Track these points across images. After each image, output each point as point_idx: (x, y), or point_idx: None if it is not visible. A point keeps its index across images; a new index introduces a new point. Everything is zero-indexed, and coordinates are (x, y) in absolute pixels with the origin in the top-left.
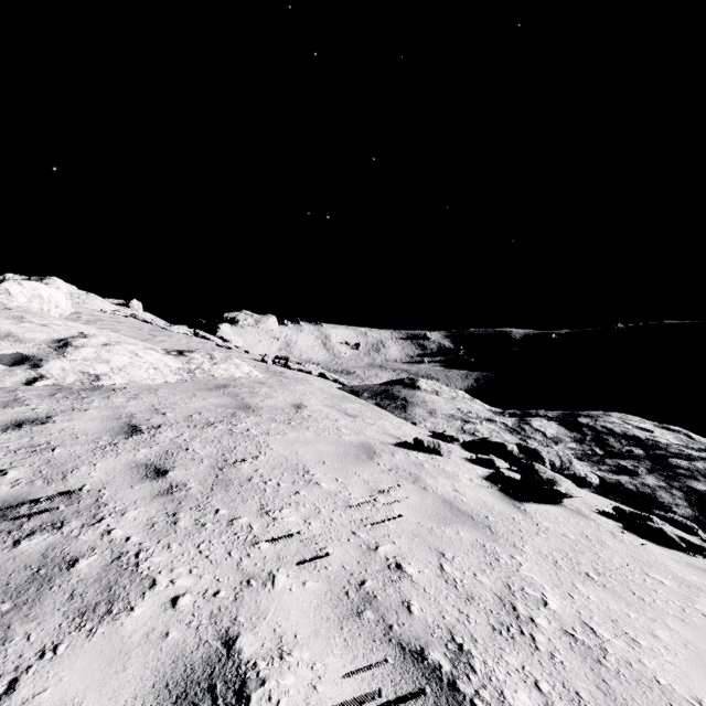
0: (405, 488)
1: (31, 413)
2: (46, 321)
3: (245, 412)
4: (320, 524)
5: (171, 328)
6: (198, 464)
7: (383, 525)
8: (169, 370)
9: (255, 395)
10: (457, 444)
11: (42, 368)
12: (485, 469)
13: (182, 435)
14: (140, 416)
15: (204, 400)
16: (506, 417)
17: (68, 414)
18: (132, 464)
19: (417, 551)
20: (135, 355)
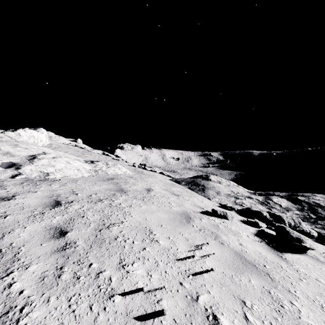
0: (210, 243)
1: (5, 193)
2: (28, 146)
3: (120, 193)
4: (158, 276)
5: (92, 150)
6: (86, 227)
7: (200, 275)
8: (85, 170)
9: (127, 183)
10: (233, 210)
11: (21, 169)
12: (253, 228)
13: (83, 207)
14: (63, 195)
15: (100, 186)
16: (257, 195)
17: (25, 194)
18: (48, 227)
19: (226, 299)
20: (68, 163)
